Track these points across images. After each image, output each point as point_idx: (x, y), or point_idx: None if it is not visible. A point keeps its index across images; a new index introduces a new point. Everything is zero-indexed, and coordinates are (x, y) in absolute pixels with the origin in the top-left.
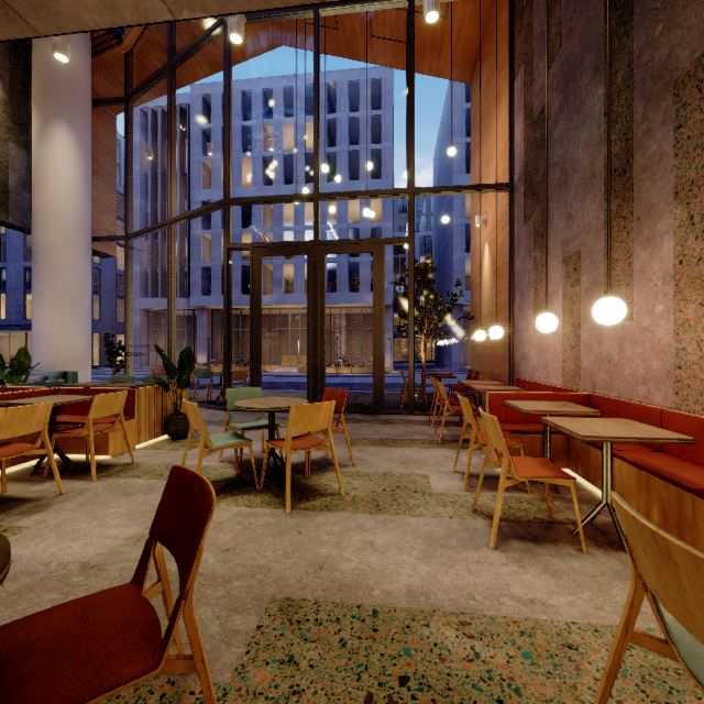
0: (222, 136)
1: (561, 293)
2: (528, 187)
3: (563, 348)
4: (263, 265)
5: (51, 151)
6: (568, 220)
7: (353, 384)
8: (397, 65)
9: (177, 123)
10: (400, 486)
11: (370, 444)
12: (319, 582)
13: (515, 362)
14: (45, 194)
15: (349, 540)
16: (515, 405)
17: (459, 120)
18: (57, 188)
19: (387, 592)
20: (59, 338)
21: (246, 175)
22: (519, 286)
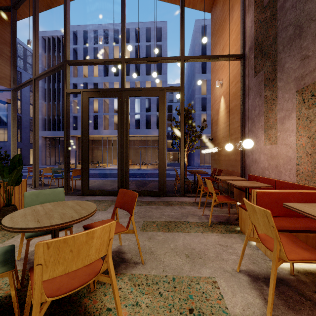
0: (83, 52)
1: (295, 115)
2: (258, 52)
3: (297, 155)
4: (104, 115)
5: None
6: (303, 60)
7: (147, 174)
8: (171, 1)
9: (60, 44)
10: (194, 309)
11: (157, 229)
12: None
13: (246, 164)
14: None
15: None
16: (310, 213)
17: (198, 48)
18: None
19: None
20: None
21: (96, 72)
22: (250, 117)
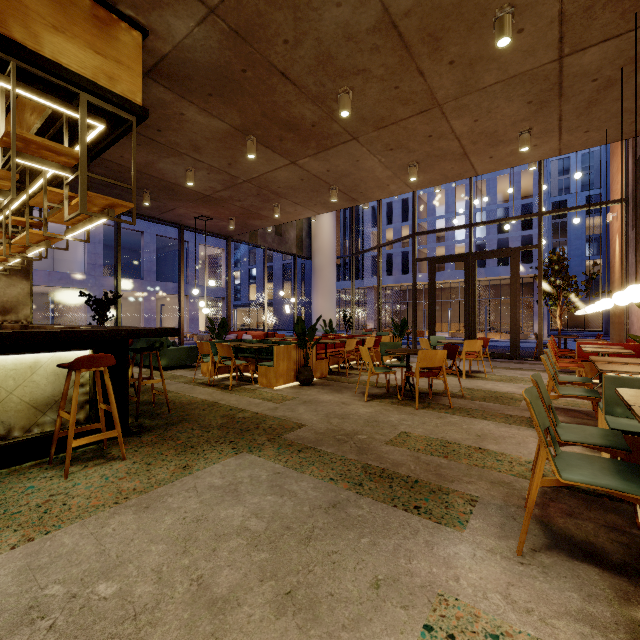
0: None
1: None
2: (633, 206)
3: None
4: (418, 250)
5: (321, 218)
6: None
7: (500, 346)
8: None
9: None
10: (515, 379)
11: (504, 369)
12: (478, 387)
13: (628, 327)
14: (319, 240)
15: (488, 384)
16: (580, 345)
17: None
18: (324, 236)
19: (500, 390)
20: (325, 313)
21: None
22: (630, 273)
